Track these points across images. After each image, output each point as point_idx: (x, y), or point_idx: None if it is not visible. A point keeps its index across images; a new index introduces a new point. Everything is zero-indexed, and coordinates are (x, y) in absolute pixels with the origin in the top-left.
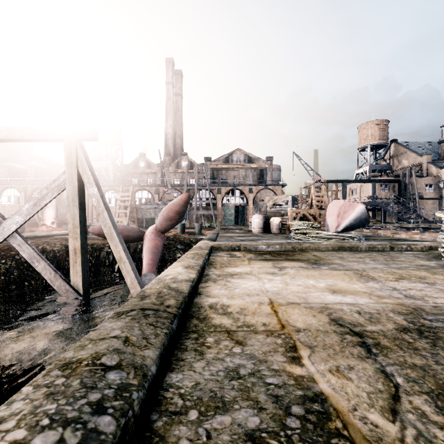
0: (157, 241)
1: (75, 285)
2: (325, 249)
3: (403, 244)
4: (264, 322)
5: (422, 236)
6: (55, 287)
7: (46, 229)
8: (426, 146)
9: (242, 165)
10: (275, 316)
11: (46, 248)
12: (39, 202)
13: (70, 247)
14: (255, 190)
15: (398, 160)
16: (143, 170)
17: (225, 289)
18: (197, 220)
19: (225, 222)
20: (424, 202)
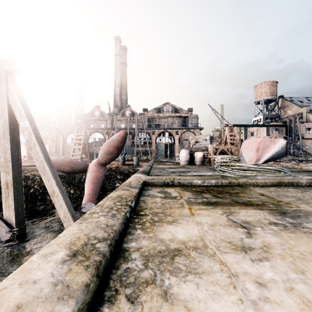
0: (98, 172)
1: (8, 219)
2: (264, 184)
3: None
4: None
5: None
6: None
7: None
8: (304, 100)
9: (170, 114)
10: None
11: None
12: None
13: (2, 181)
14: (180, 132)
15: (284, 111)
16: (98, 118)
17: None
18: (137, 154)
19: (157, 156)
20: (305, 141)
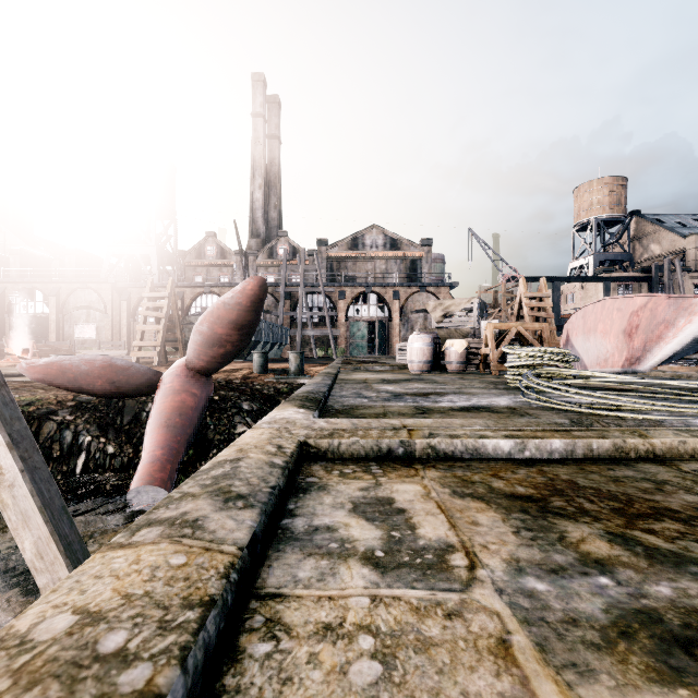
0: (185, 395)
1: None
2: None
3: None
4: None
5: None
6: None
7: (9, 362)
8: (690, 222)
9: (380, 253)
10: None
11: None
12: None
13: None
14: (404, 294)
15: (643, 245)
16: (213, 261)
17: None
18: (303, 345)
19: (351, 349)
20: None
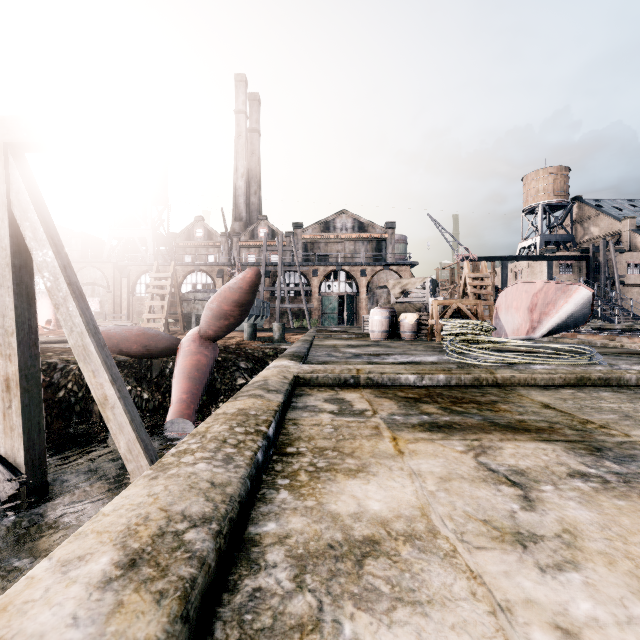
0: (200, 355)
1: (10, 455)
2: (548, 382)
3: None
4: None
5: None
6: None
7: None
8: (626, 207)
9: (349, 235)
10: None
11: None
12: None
13: None
14: (370, 272)
15: (584, 227)
16: (201, 242)
17: None
18: (281, 317)
19: (323, 320)
20: (626, 291)
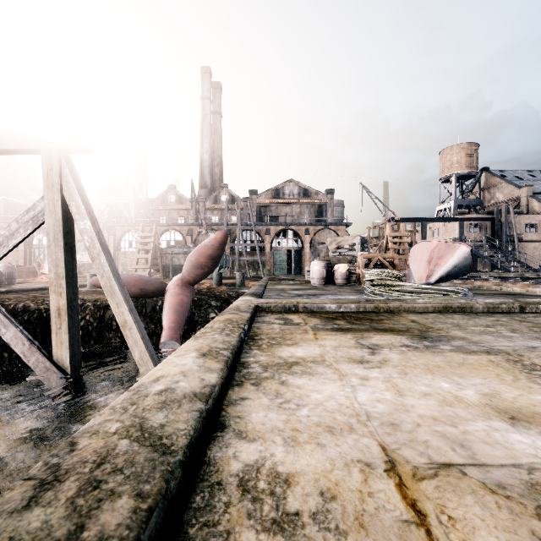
0: (182, 296)
1: (60, 361)
2: (424, 310)
3: (538, 303)
4: None
5: None
6: (31, 364)
7: (46, 279)
8: (525, 176)
9: (296, 200)
10: (425, 538)
11: (29, 305)
12: (6, 241)
13: (52, 306)
14: (313, 230)
15: (490, 193)
16: (173, 206)
17: (279, 409)
18: (240, 268)
19: (274, 270)
20: (524, 246)
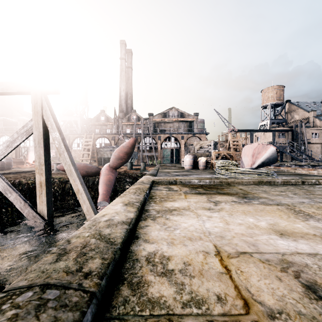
0: (110, 175)
1: (41, 212)
2: (247, 183)
3: (312, 179)
4: (218, 294)
5: (319, 172)
6: (25, 214)
7: (29, 166)
8: (312, 105)
9: (176, 119)
10: (228, 278)
11: (22, 181)
12: (11, 144)
13: (37, 181)
14: (186, 137)
15: (291, 115)
16: (103, 122)
17: (165, 230)
18: (143, 159)
19: (163, 161)
20: (311, 146)
